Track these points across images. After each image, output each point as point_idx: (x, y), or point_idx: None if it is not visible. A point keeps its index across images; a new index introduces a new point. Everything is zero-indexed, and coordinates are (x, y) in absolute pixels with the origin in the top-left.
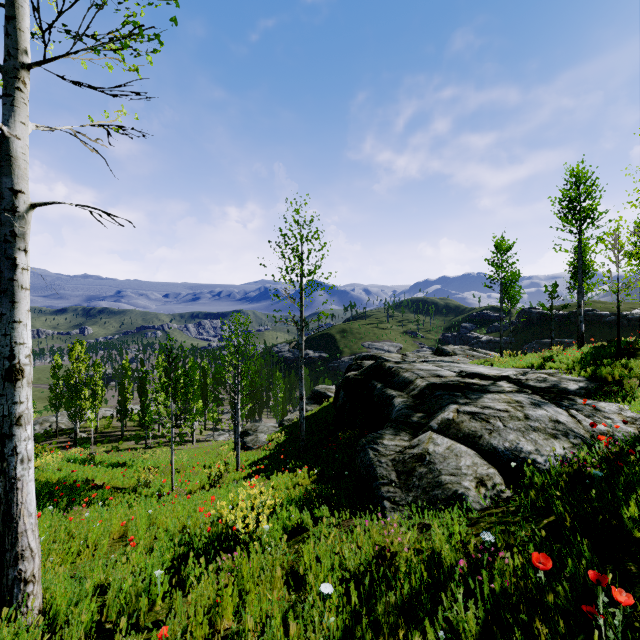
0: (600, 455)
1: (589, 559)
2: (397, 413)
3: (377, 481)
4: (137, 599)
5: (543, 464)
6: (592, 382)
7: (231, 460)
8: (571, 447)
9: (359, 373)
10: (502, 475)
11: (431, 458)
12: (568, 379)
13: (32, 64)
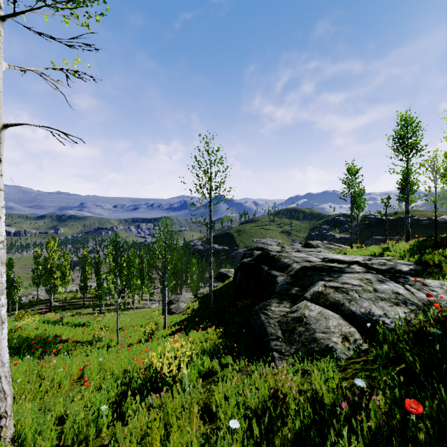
0: (434, 318)
1: (446, 402)
2: (280, 287)
3: (267, 337)
4: (87, 428)
5: (390, 324)
6: (419, 265)
7: (160, 321)
8: (409, 312)
9: (251, 259)
10: (360, 333)
11: (307, 320)
12: (401, 263)
13: (5, 16)
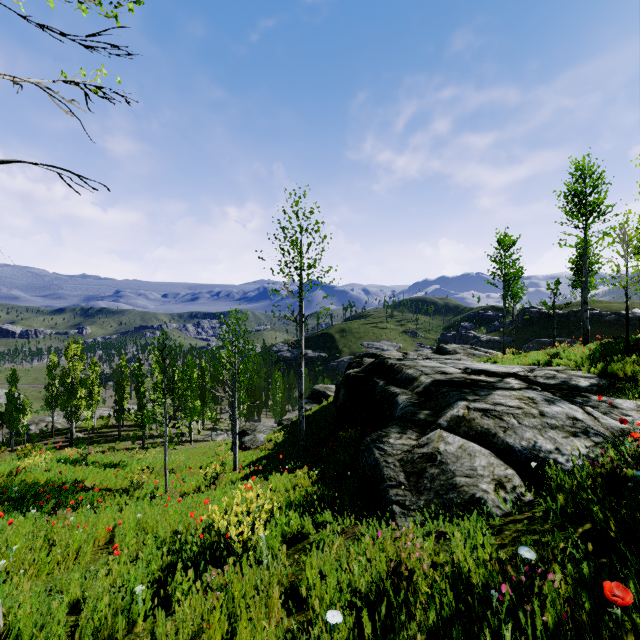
0: (631, 454)
1: None
2: (402, 410)
3: (384, 483)
4: (115, 619)
5: (565, 464)
6: (603, 379)
7: (228, 460)
8: (593, 446)
9: (360, 370)
10: (521, 476)
11: (443, 458)
12: (578, 376)
13: None
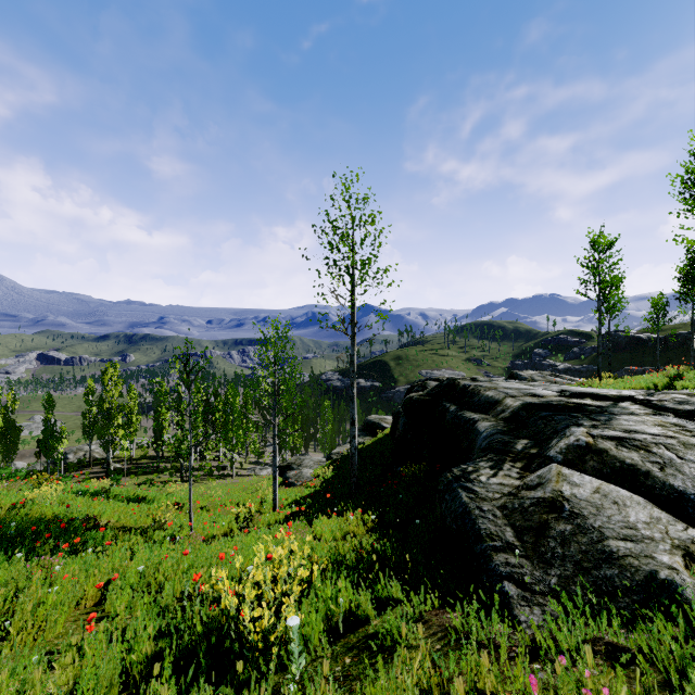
0: None
1: None
2: (488, 440)
3: (482, 543)
4: None
5: None
6: None
7: (269, 498)
8: None
9: (425, 393)
10: None
11: (573, 507)
12: None
13: None
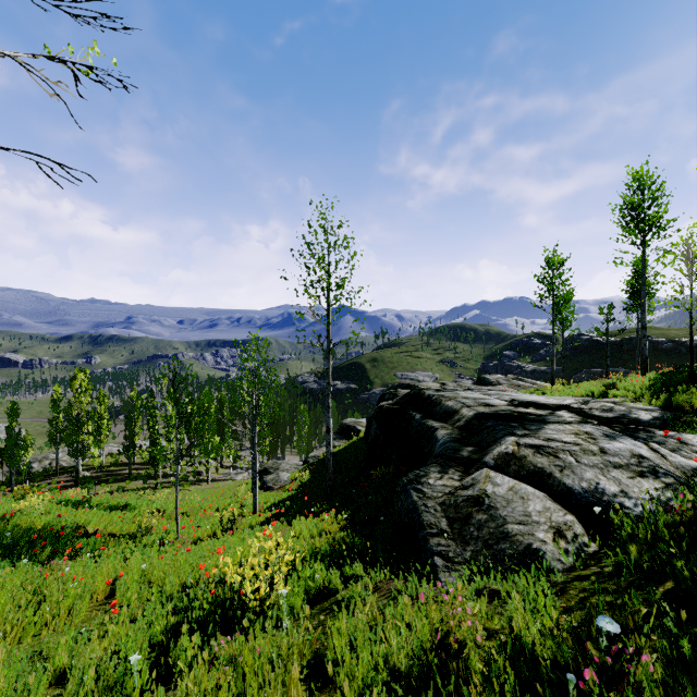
0: None
1: None
2: (442, 447)
3: (424, 531)
4: (106, 694)
5: (633, 509)
6: (667, 412)
7: (248, 502)
8: (664, 488)
9: (394, 402)
10: (582, 523)
11: (491, 501)
12: (638, 408)
13: None
